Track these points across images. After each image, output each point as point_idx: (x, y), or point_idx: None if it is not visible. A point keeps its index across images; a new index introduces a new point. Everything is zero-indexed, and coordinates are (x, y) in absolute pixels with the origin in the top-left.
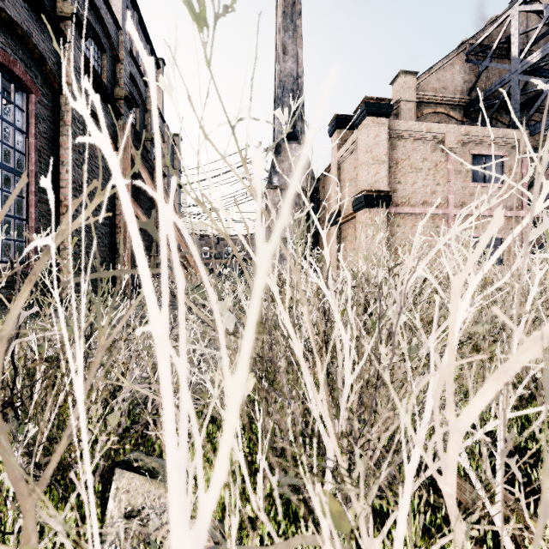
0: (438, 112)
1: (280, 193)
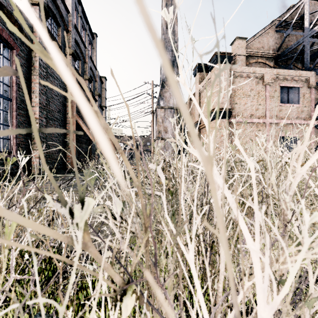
0: (259, 62)
1: (164, 111)
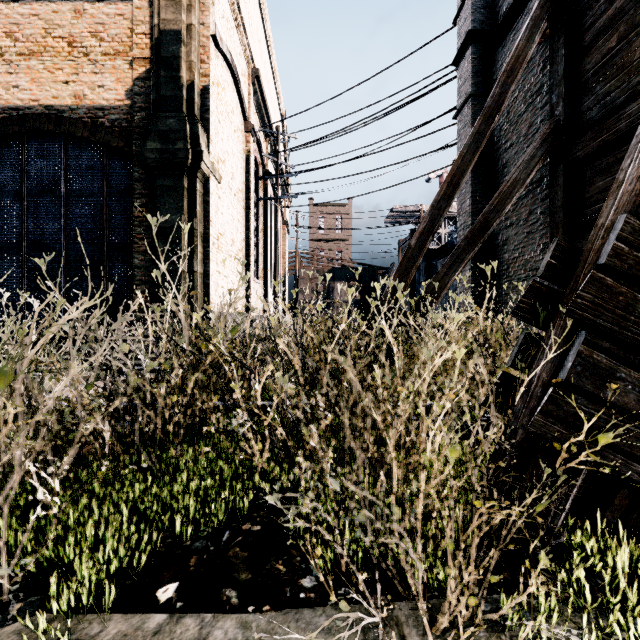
0: None
1: None
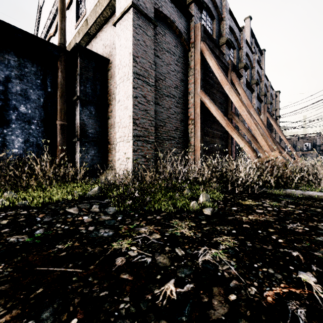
0: None
1: None
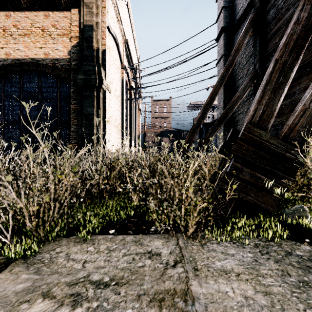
0: None
1: None
